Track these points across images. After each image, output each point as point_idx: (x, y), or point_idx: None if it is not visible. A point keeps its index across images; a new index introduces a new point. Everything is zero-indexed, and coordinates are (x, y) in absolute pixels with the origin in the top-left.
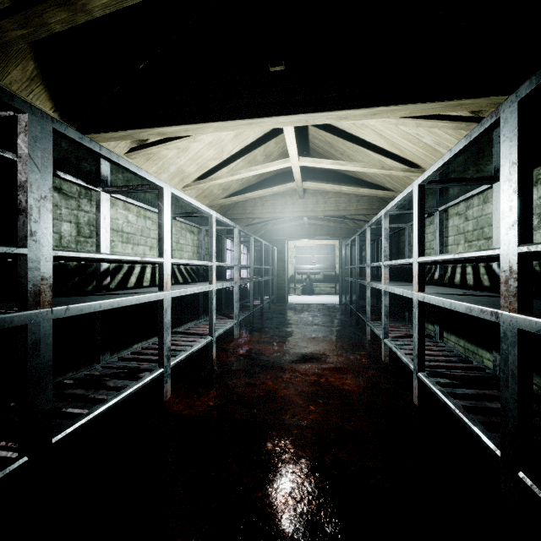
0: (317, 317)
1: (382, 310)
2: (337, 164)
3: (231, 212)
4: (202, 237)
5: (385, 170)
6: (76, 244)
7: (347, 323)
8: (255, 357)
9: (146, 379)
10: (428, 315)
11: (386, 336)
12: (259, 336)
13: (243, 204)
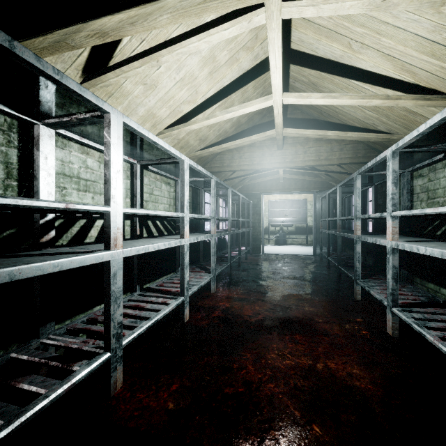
0: (294, 269)
1: (388, 271)
2: (329, 97)
3: (209, 166)
4: (178, 188)
5: (390, 100)
6: (4, 189)
7: (327, 277)
8: (232, 320)
9: (77, 375)
10: (441, 277)
11: (395, 305)
12: (236, 291)
13: (221, 158)
